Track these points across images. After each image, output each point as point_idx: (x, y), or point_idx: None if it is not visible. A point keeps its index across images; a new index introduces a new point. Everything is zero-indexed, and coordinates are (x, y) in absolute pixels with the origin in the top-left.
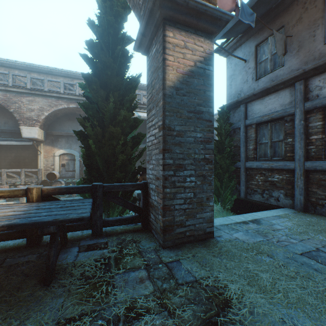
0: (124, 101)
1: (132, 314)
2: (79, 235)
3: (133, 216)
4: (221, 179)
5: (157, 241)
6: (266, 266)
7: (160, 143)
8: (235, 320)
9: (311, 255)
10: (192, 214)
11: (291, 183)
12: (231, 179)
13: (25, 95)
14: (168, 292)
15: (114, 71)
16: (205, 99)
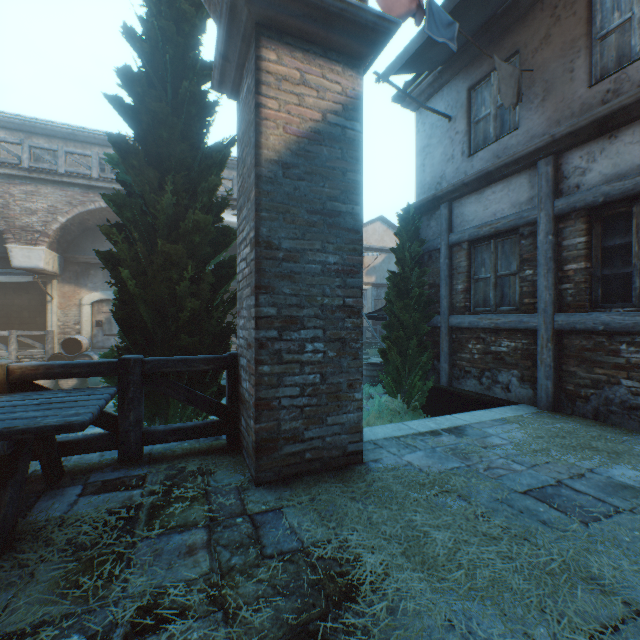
0: (198, 192)
1: (148, 620)
2: (92, 461)
3: (207, 423)
4: (403, 349)
5: (249, 472)
6: (450, 516)
7: (252, 275)
8: (355, 626)
9: (544, 495)
10: (317, 416)
11: (531, 356)
12: (421, 349)
13: (18, 181)
14: (238, 572)
15: (176, 131)
16: (344, 187)
